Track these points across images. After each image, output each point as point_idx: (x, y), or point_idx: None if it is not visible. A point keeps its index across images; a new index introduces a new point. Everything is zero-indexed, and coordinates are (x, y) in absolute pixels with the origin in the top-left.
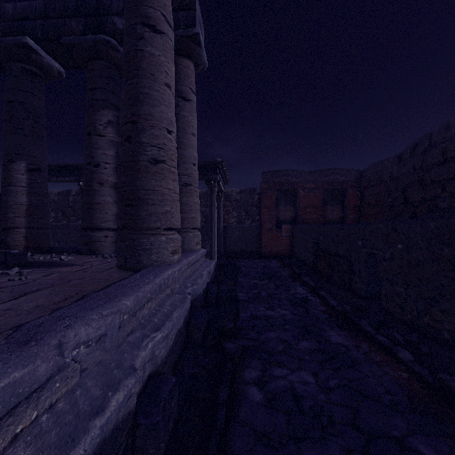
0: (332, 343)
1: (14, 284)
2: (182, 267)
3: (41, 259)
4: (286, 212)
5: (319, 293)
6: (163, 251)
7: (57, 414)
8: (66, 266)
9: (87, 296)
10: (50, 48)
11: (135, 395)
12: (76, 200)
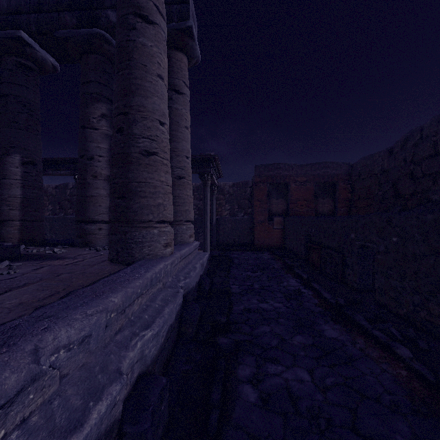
0: (327, 338)
1: (1, 279)
2: (174, 260)
3: (34, 251)
4: (278, 205)
5: (312, 286)
6: (155, 244)
7: (30, 430)
8: (58, 259)
9: (73, 293)
10: (45, 42)
11: (121, 402)
12: (73, 193)
